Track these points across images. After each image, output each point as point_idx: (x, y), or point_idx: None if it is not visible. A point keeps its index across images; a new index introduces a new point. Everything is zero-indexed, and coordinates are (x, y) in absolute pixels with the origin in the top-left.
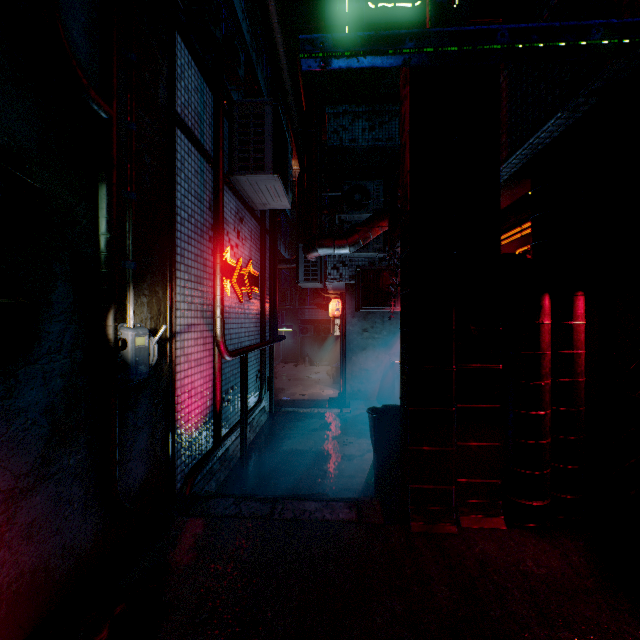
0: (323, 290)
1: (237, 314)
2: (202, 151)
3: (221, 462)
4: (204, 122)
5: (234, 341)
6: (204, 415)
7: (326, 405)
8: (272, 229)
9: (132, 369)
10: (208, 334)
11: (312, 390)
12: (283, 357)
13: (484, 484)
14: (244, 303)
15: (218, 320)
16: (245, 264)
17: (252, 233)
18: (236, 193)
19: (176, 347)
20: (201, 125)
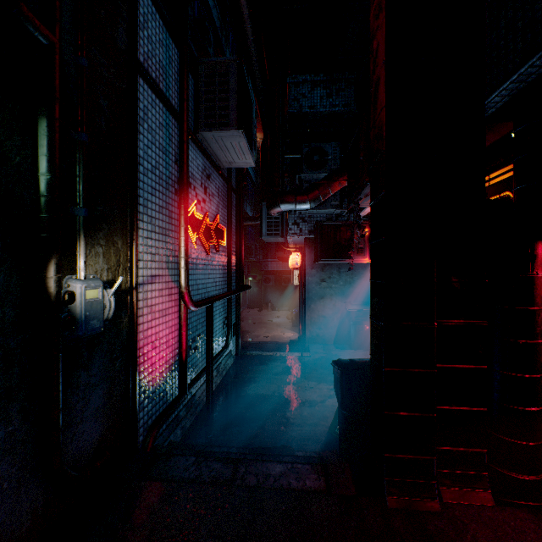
0: (284, 244)
1: (204, 265)
2: (167, 105)
3: (187, 408)
4: (169, 77)
5: (201, 291)
6: (169, 364)
7: (287, 348)
8: (238, 188)
9: (81, 324)
10: (174, 285)
11: (274, 332)
12: (249, 303)
13: (467, 453)
14: (211, 255)
15: (182, 271)
16: (212, 219)
17: (219, 190)
18: (203, 151)
19: (138, 298)
20: (166, 79)
